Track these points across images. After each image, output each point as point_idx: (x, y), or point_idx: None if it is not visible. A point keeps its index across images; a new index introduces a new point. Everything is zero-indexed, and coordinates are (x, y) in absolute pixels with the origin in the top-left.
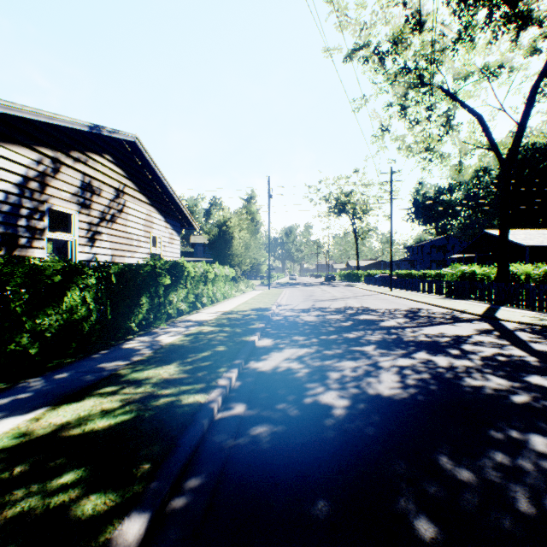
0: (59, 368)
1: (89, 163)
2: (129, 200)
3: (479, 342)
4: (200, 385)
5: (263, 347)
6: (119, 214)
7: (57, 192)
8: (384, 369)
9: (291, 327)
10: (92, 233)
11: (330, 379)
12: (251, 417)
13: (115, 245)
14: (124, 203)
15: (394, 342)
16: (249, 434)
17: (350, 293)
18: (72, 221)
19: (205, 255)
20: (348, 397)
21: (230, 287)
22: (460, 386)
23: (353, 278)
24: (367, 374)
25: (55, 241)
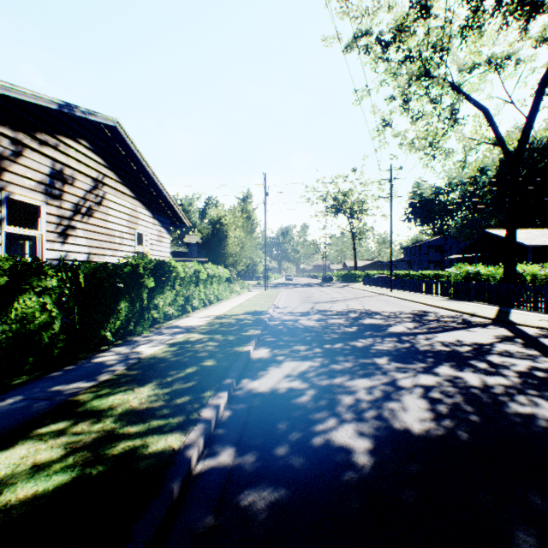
0: (2, 393)
1: (60, 148)
2: (110, 192)
3: (504, 352)
4: (177, 418)
5: (259, 359)
6: (97, 207)
7: (18, 179)
8: (406, 390)
9: (290, 334)
10: (64, 228)
11: (342, 405)
12: (242, 471)
13: (93, 242)
14: (104, 196)
15: (409, 352)
16: (239, 505)
17: (350, 294)
18: (38, 214)
19: (200, 256)
20: (369, 434)
21: (224, 288)
22: (507, 416)
23: (350, 278)
24: (386, 398)
25: (35, 239)
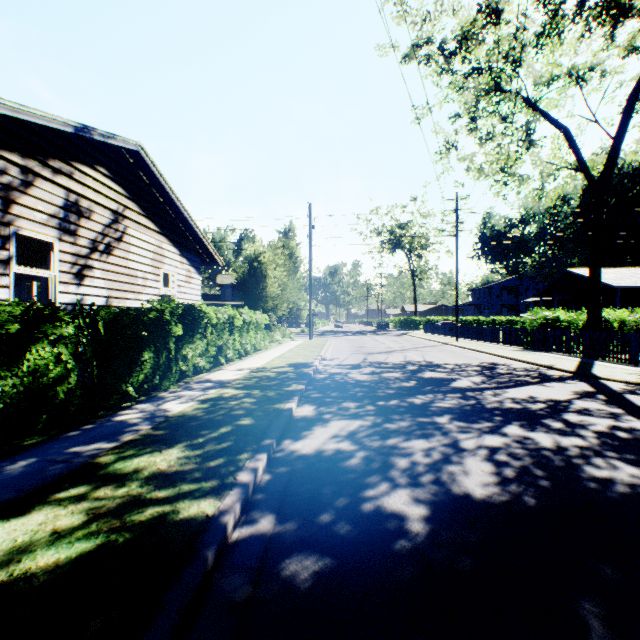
0: (14, 455)
1: (75, 176)
2: (132, 226)
3: (583, 409)
4: (210, 482)
5: (303, 418)
6: (117, 243)
7: (29, 212)
8: (468, 452)
9: (338, 389)
10: (80, 268)
11: (396, 468)
12: (283, 539)
13: (113, 284)
14: (125, 231)
15: (474, 410)
16: (280, 574)
17: (409, 344)
18: (51, 252)
19: (234, 299)
20: (425, 499)
21: (263, 337)
22: (580, 480)
23: (410, 325)
24: (446, 461)
25: (44, 280)
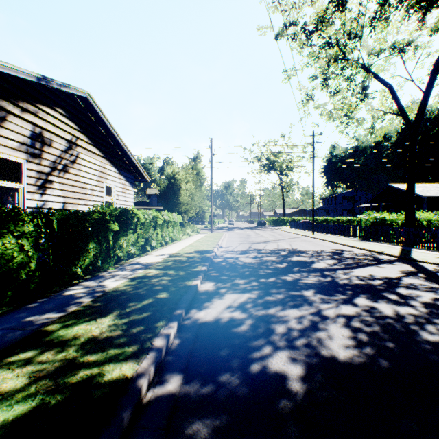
0: None
1: (39, 114)
2: (82, 152)
3: (410, 285)
4: (132, 347)
5: (205, 292)
6: (71, 164)
7: (2, 140)
8: (330, 320)
9: (231, 269)
10: (43, 182)
11: (276, 333)
12: (188, 399)
13: (68, 193)
14: (77, 155)
15: (331, 285)
16: (184, 434)
17: (280, 236)
18: (20, 169)
19: (159, 205)
20: (300, 361)
21: (178, 231)
22: (419, 344)
23: (280, 223)
24: (314, 327)
25: None
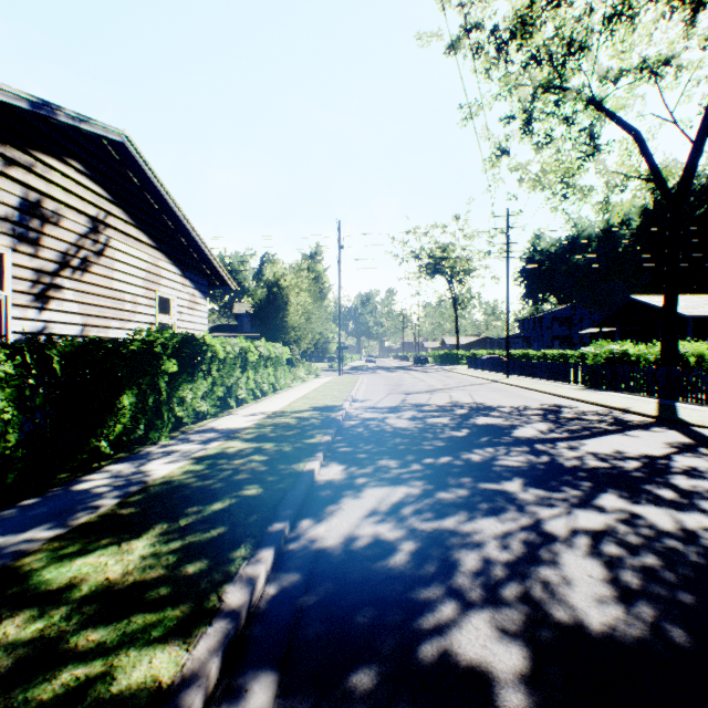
0: None
1: (36, 169)
2: (117, 238)
3: (692, 470)
4: (180, 607)
5: (328, 484)
6: (97, 258)
7: None
8: (561, 541)
9: (373, 441)
10: (43, 287)
11: (463, 572)
12: None
13: (90, 309)
14: (107, 242)
15: (551, 471)
16: None
17: (452, 381)
18: (1, 265)
19: (254, 330)
20: (517, 637)
21: (283, 374)
22: None
23: (451, 360)
24: (533, 557)
25: None
